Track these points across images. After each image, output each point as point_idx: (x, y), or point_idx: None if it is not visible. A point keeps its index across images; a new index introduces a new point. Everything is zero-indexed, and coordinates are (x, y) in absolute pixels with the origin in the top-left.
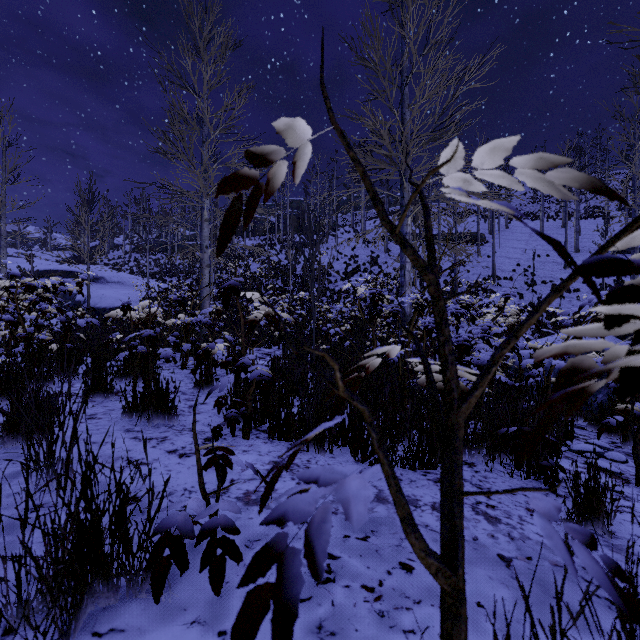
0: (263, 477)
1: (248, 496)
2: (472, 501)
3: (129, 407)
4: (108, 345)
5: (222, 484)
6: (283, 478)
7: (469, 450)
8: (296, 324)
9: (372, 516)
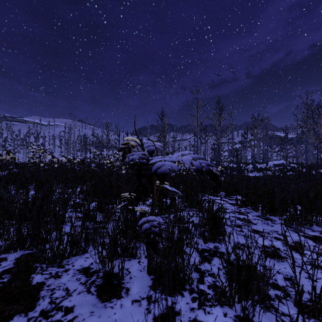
0: None
1: None
2: None
3: None
4: None
5: None
6: None
7: None
8: None
9: None
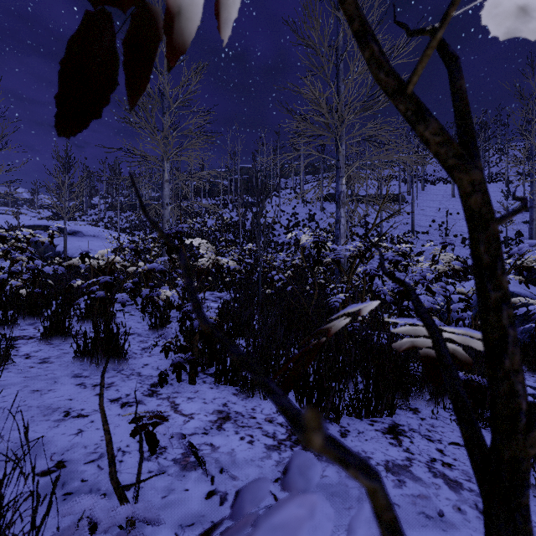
0: (196, 453)
1: (187, 457)
2: (426, 458)
3: (80, 351)
4: (76, 290)
5: (152, 453)
6: (226, 432)
7: (412, 395)
8: (245, 271)
9: (322, 483)
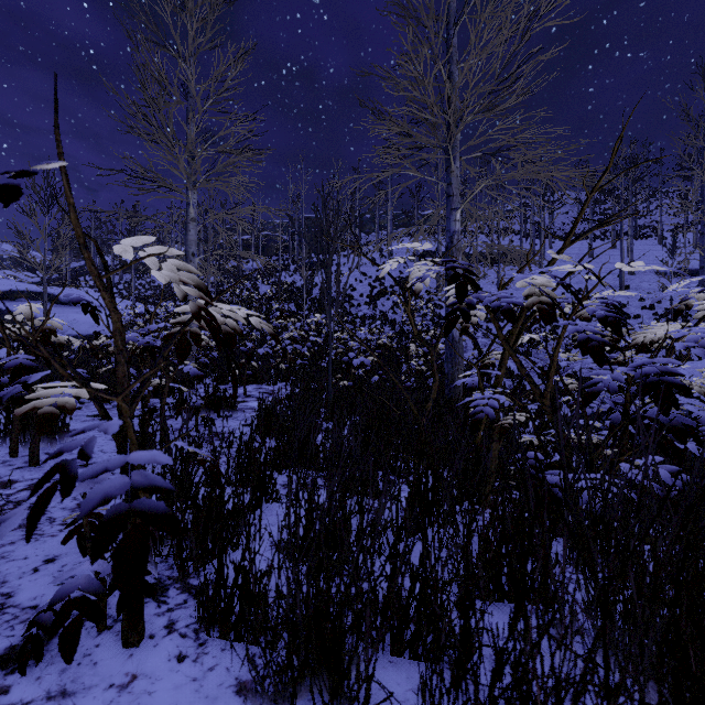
0: None
1: None
2: None
3: None
4: None
5: None
6: None
7: None
8: (311, 355)
9: None
